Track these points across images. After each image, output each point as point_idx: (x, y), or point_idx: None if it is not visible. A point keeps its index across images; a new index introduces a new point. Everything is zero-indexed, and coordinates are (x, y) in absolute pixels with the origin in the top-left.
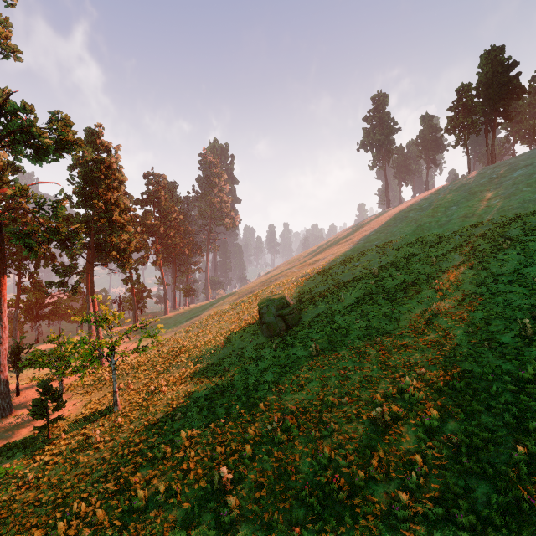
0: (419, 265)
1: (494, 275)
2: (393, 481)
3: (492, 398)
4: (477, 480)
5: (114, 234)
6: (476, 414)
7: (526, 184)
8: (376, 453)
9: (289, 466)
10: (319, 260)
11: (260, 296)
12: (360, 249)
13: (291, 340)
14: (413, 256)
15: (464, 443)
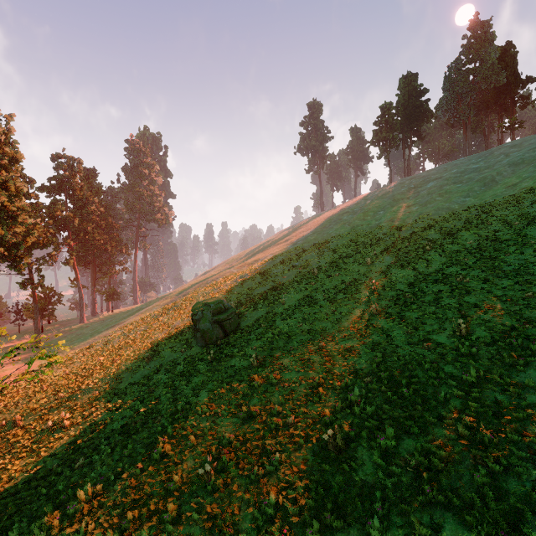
0: (355, 266)
1: (422, 275)
2: (352, 528)
3: (442, 406)
4: (443, 512)
5: (1, 224)
6: (429, 427)
7: (438, 194)
8: (330, 490)
9: (225, 524)
10: (259, 260)
11: (196, 299)
12: (299, 249)
13: (229, 349)
14: (349, 257)
15: (423, 466)
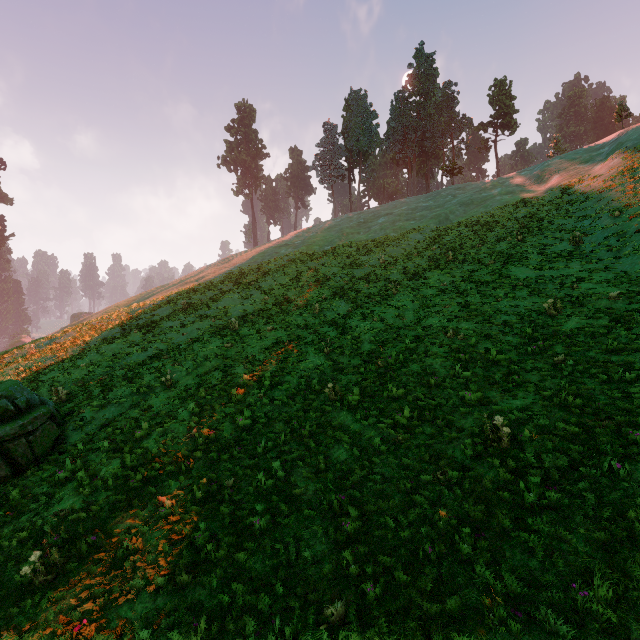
0: (297, 315)
1: (394, 328)
2: None
3: None
4: None
5: None
6: None
7: (392, 230)
8: None
9: None
10: (148, 305)
11: None
12: (215, 290)
13: None
14: (288, 302)
15: None
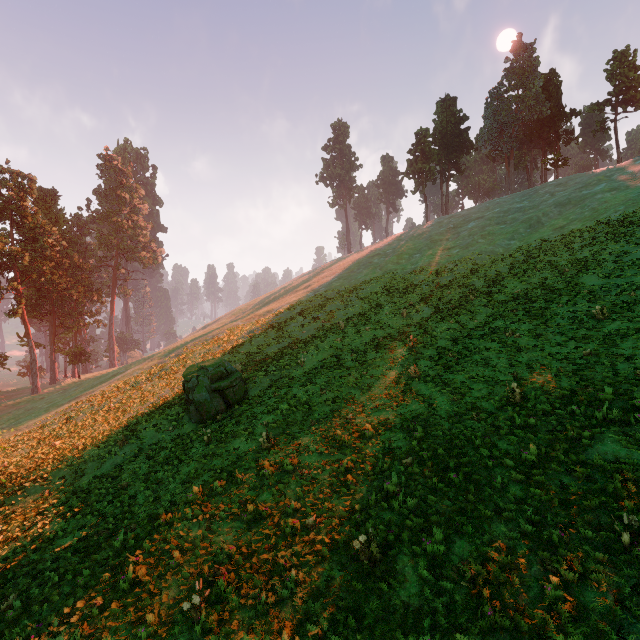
0: (388, 318)
1: (466, 329)
2: None
3: (499, 494)
4: None
5: None
6: (485, 523)
7: (480, 236)
8: (364, 621)
9: None
10: (272, 310)
11: (191, 360)
12: (322, 297)
13: (232, 426)
14: (381, 307)
15: (481, 577)
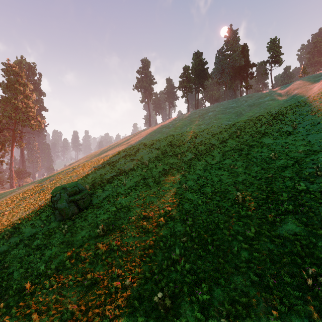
0: (171, 159)
1: (210, 164)
2: None
3: (236, 257)
4: None
5: None
6: (230, 276)
7: (214, 119)
8: None
9: None
10: (108, 155)
11: (59, 183)
12: (136, 148)
13: (81, 222)
14: (167, 153)
15: (232, 314)
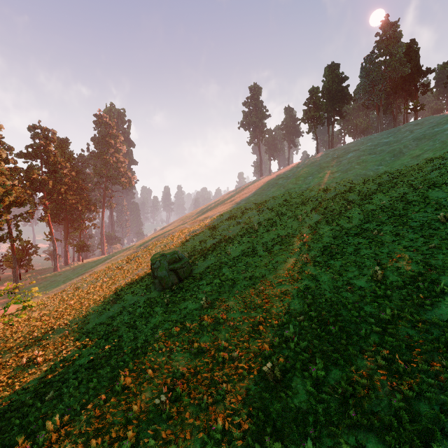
0: (289, 222)
1: (344, 229)
2: None
3: (363, 340)
4: (366, 433)
5: None
6: (352, 359)
7: (356, 163)
8: (270, 416)
9: None
10: (208, 217)
11: (154, 250)
12: (242, 208)
13: (182, 293)
14: (284, 214)
15: (349, 392)
